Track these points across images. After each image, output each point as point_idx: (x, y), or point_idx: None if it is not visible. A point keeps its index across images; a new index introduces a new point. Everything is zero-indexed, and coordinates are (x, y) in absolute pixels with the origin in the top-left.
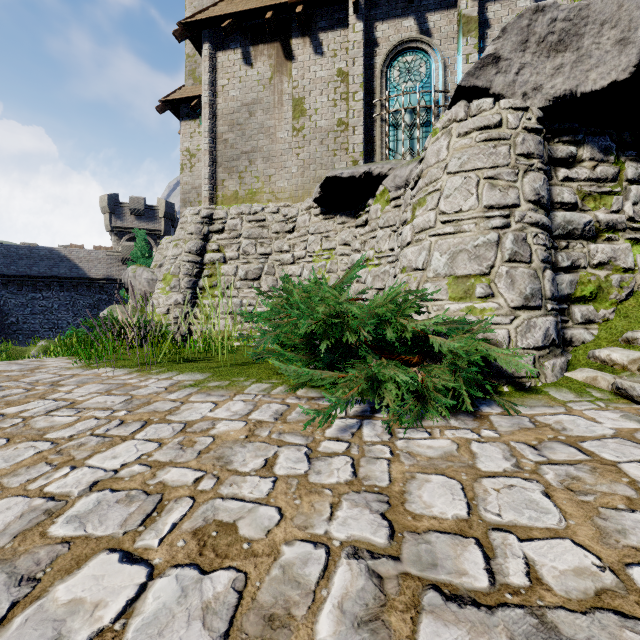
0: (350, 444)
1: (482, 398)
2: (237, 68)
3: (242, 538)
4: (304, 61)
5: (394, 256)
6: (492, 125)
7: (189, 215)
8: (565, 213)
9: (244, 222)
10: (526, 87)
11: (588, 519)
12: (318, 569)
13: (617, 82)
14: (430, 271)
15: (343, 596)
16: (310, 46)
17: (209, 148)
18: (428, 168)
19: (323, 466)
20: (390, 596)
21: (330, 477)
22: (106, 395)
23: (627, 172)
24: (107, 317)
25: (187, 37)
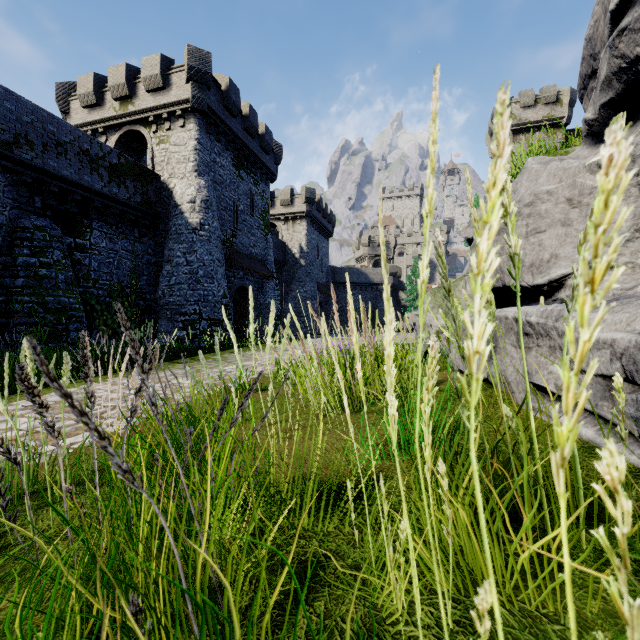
0: None
1: None
2: None
3: None
4: None
5: None
6: None
7: None
8: None
9: None
10: None
11: None
12: None
13: None
14: None
15: None
16: None
17: None
18: None
19: None
20: None
21: None
22: None
23: None
24: None
25: None
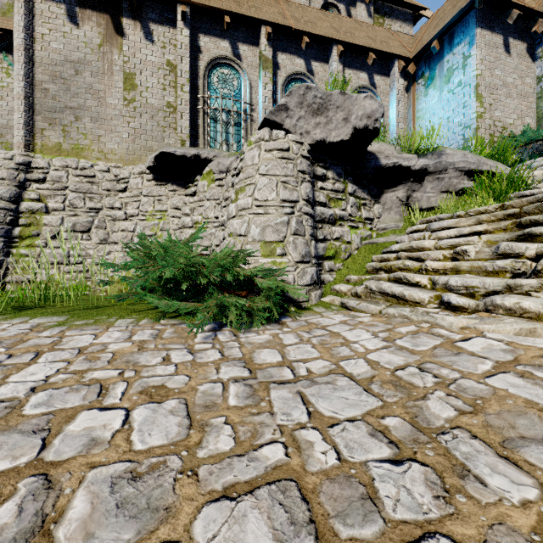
0: (214, 344)
1: (281, 315)
2: (60, 22)
3: (172, 389)
4: (135, 41)
5: (219, 222)
6: (284, 149)
7: None
8: (321, 208)
9: (70, 175)
10: (302, 130)
11: (328, 352)
12: (221, 389)
13: (344, 140)
14: (250, 237)
15: (236, 393)
16: (141, 30)
17: (24, 93)
18: (246, 167)
19: (202, 355)
20: (256, 388)
21: (209, 358)
22: None
23: (348, 189)
24: None
25: None
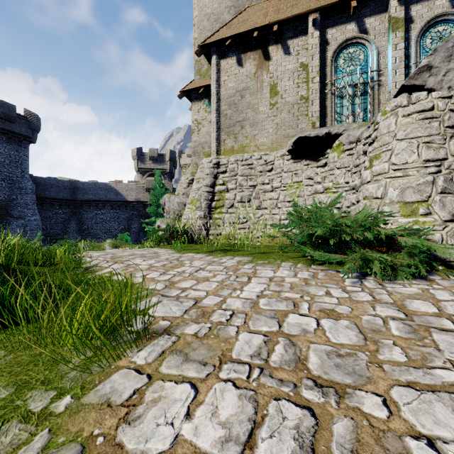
0: (362, 288)
1: (426, 272)
2: (233, 69)
3: (341, 313)
4: (277, 60)
5: (349, 187)
6: (427, 109)
7: (205, 163)
8: None
9: (239, 166)
10: (450, 83)
11: None
12: (381, 322)
13: None
14: (387, 199)
15: (397, 327)
16: (281, 50)
17: (216, 120)
18: (381, 136)
19: (355, 295)
20: (416, 328)
21: (362, 298)
22: (211, 265)
23: None
24: (167, 226)
25: (203, 53)
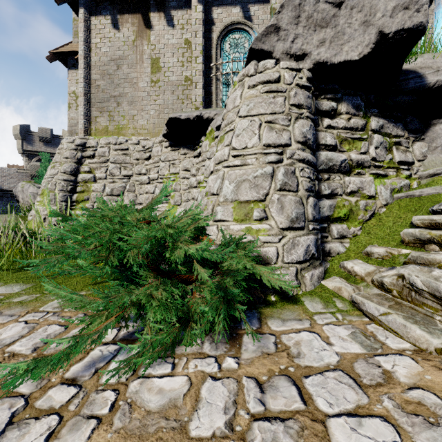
0: (79, 390)
1: (250, 309)
2: (107, 30)
3: None
4: (160, 30)
5: None
6: (273, 80)
7: (65, 143)
8: (327, 153)
9: (111, 150)
10: (299, 53)
11: None
12: None
13: (362, 54)
14: (221, 196)
15: None
16: (164, 19)
17: (84, 91)
18: (228, 112)
19: (11, 441)
20: None
21: None
22: None
23: (371, 124)
24: None
25: (65, 1)
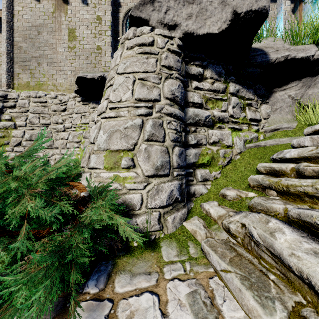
0: None
1: (108, 259)
2: (29, 1)
3: None
4: (75, 6)
5: None
6: (147, 43)
7: None
8: (194, 109)
9: (31, 102)
10: (171, 23)
11: None
12: None
13: (221, 29)
14: (95, 145)
15: None
16: None
17: (7, 50)
18: (111, 70)
19: None
20: None
21: None
22: None
23: (230, 88)
24: None
25: None
